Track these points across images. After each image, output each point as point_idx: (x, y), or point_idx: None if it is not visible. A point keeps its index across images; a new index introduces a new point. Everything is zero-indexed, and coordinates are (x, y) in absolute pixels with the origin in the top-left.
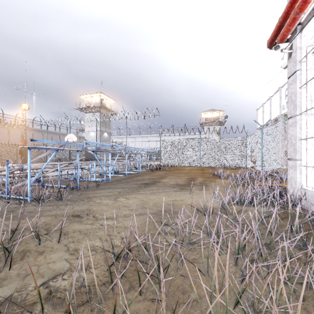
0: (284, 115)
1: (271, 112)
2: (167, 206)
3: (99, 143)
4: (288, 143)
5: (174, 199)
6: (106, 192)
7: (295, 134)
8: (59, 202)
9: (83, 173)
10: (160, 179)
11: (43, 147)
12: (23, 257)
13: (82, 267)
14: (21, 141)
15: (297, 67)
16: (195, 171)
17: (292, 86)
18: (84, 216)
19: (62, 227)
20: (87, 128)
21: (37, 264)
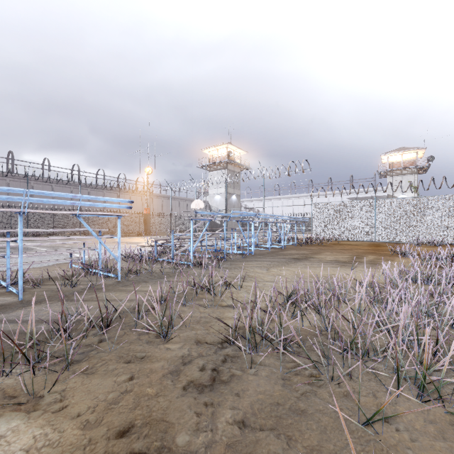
0: None
1: None
2: (324, 278)
3: (244, 212)
4: None
5: (332, 274)
6: (254, 263)
7: None
8: (216, 268)
9: (217, 246)
10: (313, 255)
11: (200, 218)
12: (222, 293)
13: (264, 300)
14: (145, 209)
15: None
16: (365, 247)
17: None
18: (246, 278)
19: (244, 277)
20: (211, 190)
21: (234, 296)
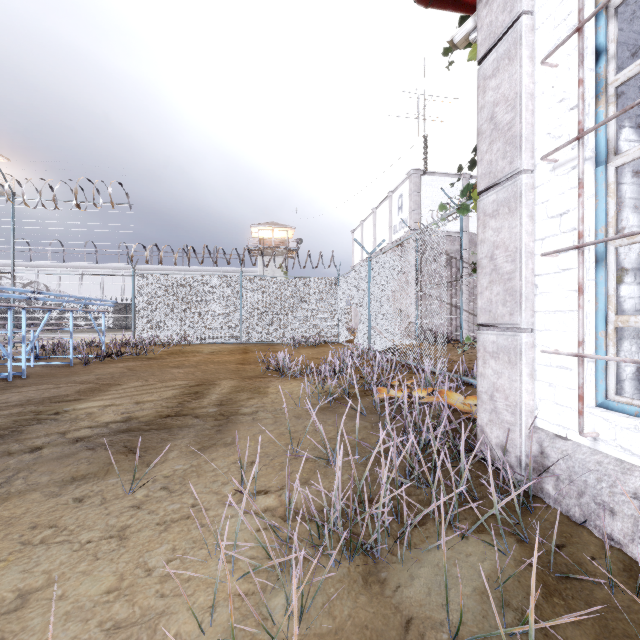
0: (441, 204)
1: (376, 236)
2: None
3: None
4: (480, 274)
5: None
6: None
7: (514, 240)
8: None
9: None
10: (77, 401)
11: None
12: None
13: None
14: None
15: (524, 1)
16: (223, 357)
17: (498, 79)
18: None
19: None
20: None
21: None
